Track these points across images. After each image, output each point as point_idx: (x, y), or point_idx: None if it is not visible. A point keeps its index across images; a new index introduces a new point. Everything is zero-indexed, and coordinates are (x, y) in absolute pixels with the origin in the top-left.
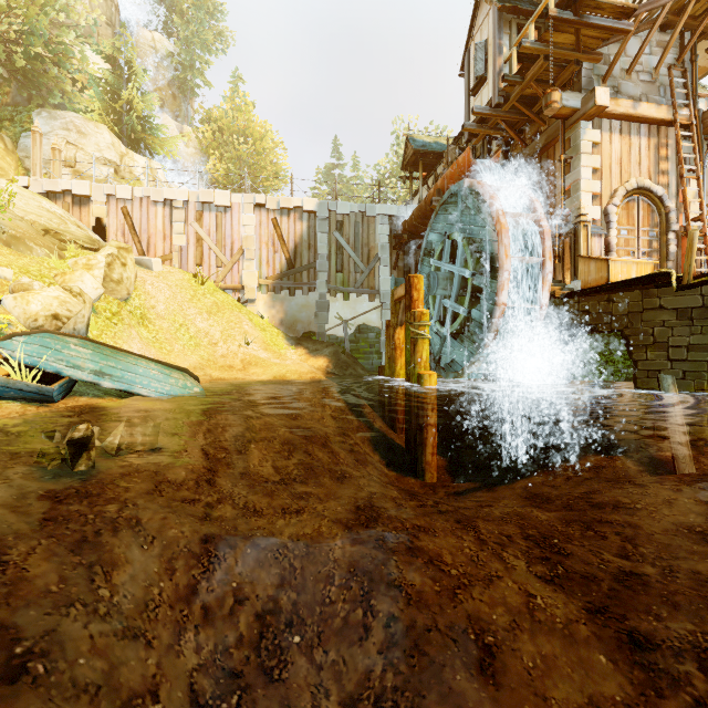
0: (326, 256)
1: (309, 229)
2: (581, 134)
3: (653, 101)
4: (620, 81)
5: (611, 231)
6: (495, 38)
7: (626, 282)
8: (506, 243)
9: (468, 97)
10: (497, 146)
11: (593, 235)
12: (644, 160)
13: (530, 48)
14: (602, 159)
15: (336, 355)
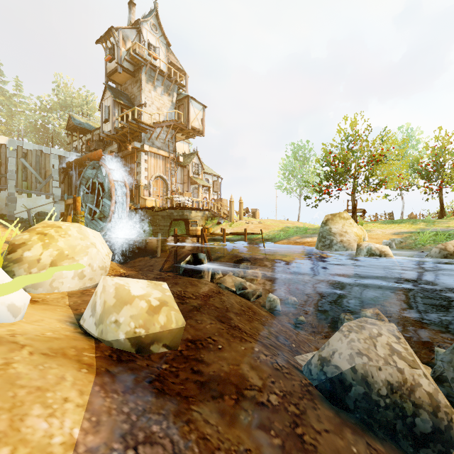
0: (15, 171)
1: (1, 153)
2: (141, 156)
3: (164, 149)
4: (154, 140)
5: (151, 189)
6: (112, 109)
7: (147, 208)
8: (114, 191)
9: (102, 122)
10: (115, 143)
11: (145, 189)
12: (161, 167)
13: (124, 124)
14: (148, 165)
15: (26, 228)
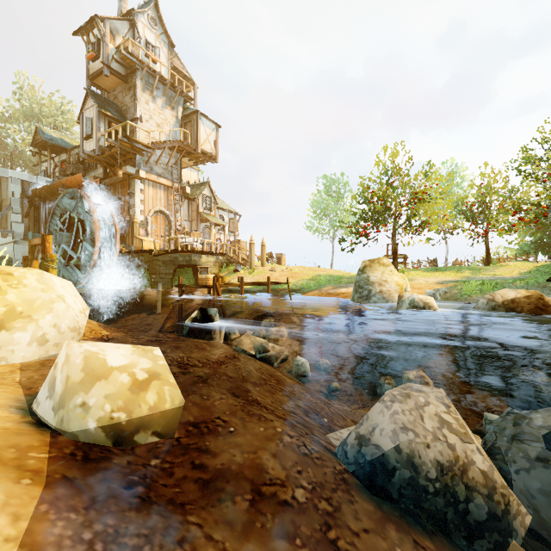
0: None
1: None
2: (136, 184)
3: (166, 177)
4: (153, 165)
5: (148, 226)
6: (97, 122)
7: (143, 251)
8: (98, 229)
9: (83, 138)
10: (101, 166)
11: (140, 227)
12: (163, 200)
13: (112, 142)
14: (145, 196)
15: None
